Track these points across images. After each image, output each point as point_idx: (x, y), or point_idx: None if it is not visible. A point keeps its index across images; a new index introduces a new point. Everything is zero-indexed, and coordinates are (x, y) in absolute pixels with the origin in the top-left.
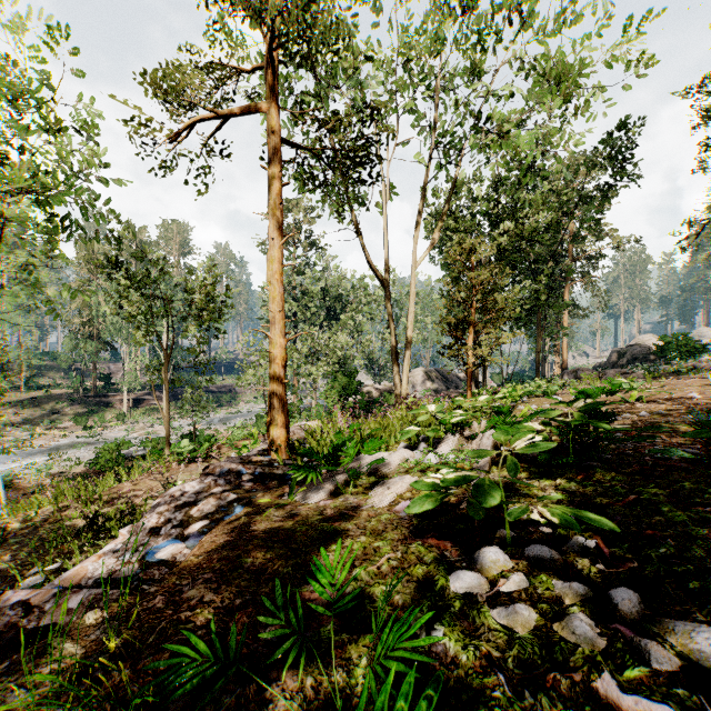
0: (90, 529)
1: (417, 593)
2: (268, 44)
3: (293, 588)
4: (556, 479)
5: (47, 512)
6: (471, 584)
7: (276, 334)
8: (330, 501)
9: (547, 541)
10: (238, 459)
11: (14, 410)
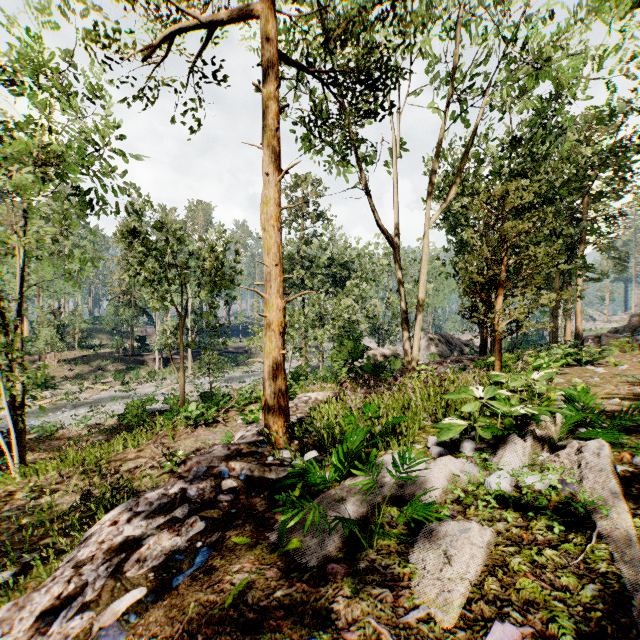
0: (83, 504)
1: None
2: None
3: None
4: None
5: (50, 479)
6: None
7: (271, 294)
8: (343, 568)
9: None
10: (224, 449)
11: (68, 366)
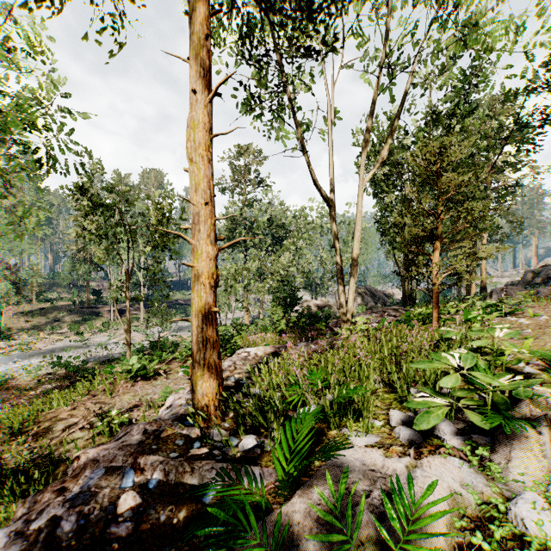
0: None
1: None
2: None
3: None
4: None
5: None
6: None
7: (200, 239)
8: None
9: None
10: (138, 433)
11: (25, 318)
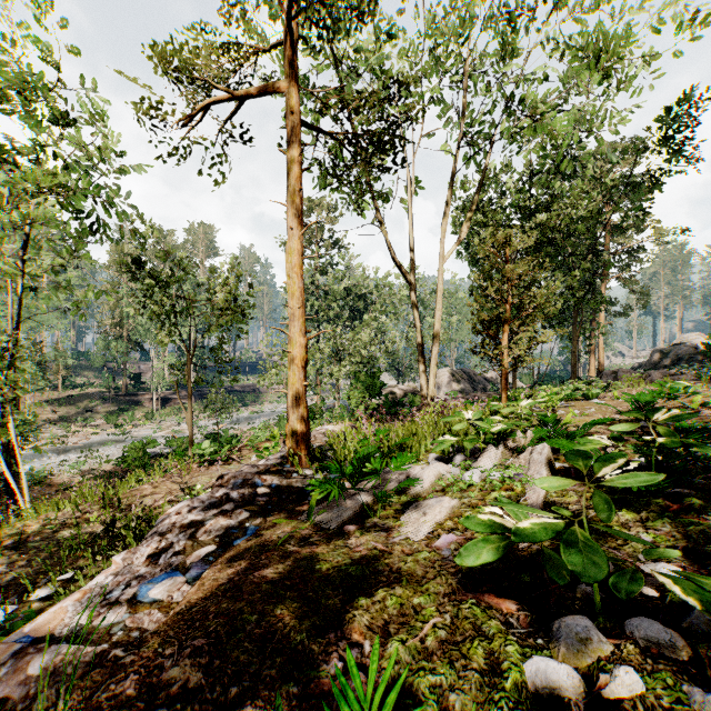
0: (107, 534)
1: (479, 691)
2: (286, 12)
3: (308, 669)
4: (638, 511)
5: (67, 515)
6: (559, 683)
7: (295, 333)
8: (355, 527)
9: (653, 611)
10: (254, 468)
11: (51, 408)
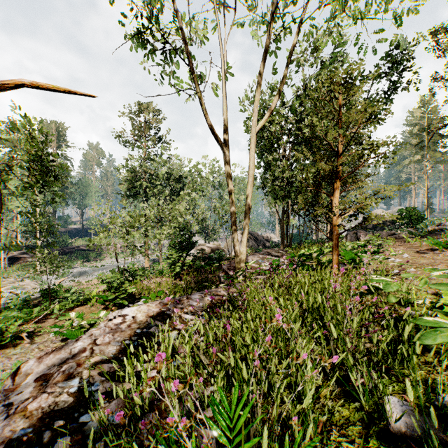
0: None
1: None
2: None
3: None
4: None
5: None
6: None
7: None
8: None
9: None
10: None
11: None
